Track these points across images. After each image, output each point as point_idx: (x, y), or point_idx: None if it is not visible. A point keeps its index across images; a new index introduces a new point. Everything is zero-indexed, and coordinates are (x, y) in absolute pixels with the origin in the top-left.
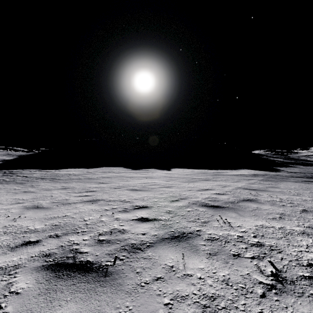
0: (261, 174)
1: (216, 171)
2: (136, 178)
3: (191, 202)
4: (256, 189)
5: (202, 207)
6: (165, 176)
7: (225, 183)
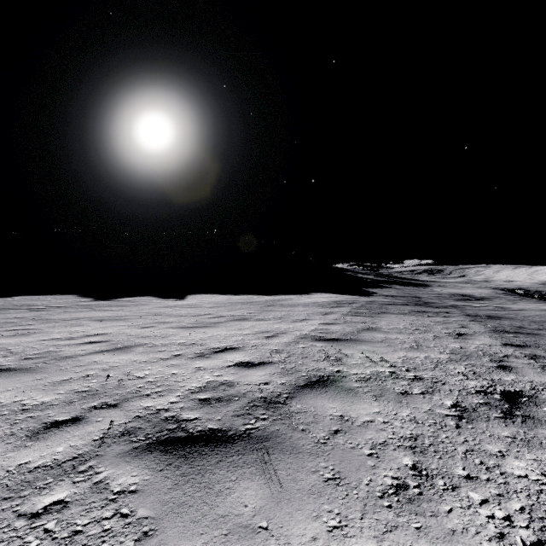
0: (347, 301)
1: (273, 298)
2: (71, 322)
3: (121, 427)
4: (339, 338)
5: (146, 453)
6: (158, 313)
7: (279, 324)
